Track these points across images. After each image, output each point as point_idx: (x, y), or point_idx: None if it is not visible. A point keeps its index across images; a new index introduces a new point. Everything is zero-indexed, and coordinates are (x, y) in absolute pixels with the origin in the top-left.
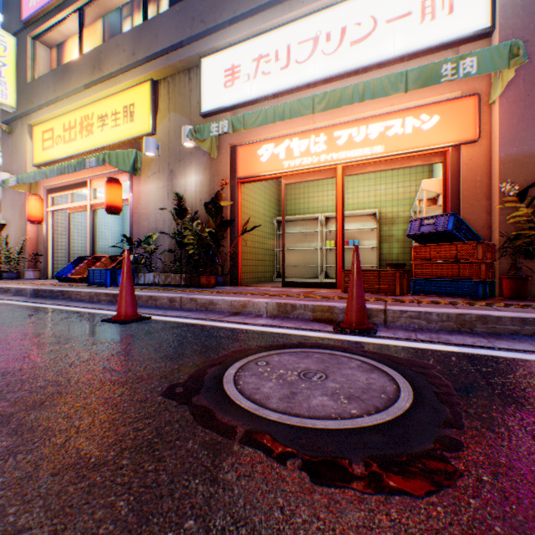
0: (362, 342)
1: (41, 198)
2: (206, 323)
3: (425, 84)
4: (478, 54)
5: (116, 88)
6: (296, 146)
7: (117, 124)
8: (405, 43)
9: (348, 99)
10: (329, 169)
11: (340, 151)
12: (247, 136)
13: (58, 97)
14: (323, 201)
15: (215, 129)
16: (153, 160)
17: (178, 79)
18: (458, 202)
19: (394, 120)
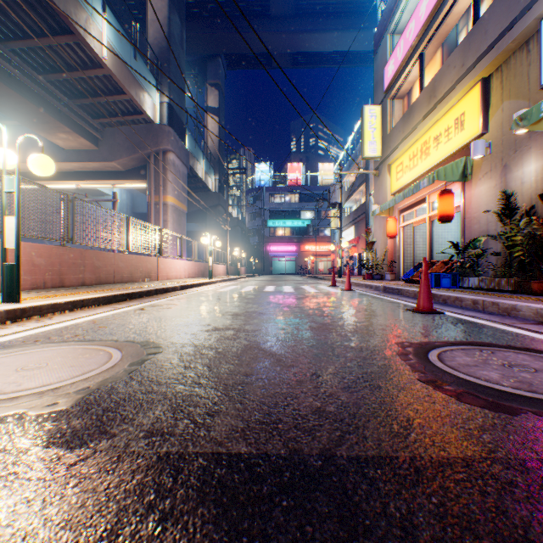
0: None
1: (394, 218)
2: (487, 324)
3: None
4: None
5: (446, 106)
6: None
7: (447, 139)
8: None
9: None
10: None
11: None
12: None
13: (404, 136)
14: None
15: None
16: (482, 161)
17: (511, 61)
18: None
19: None
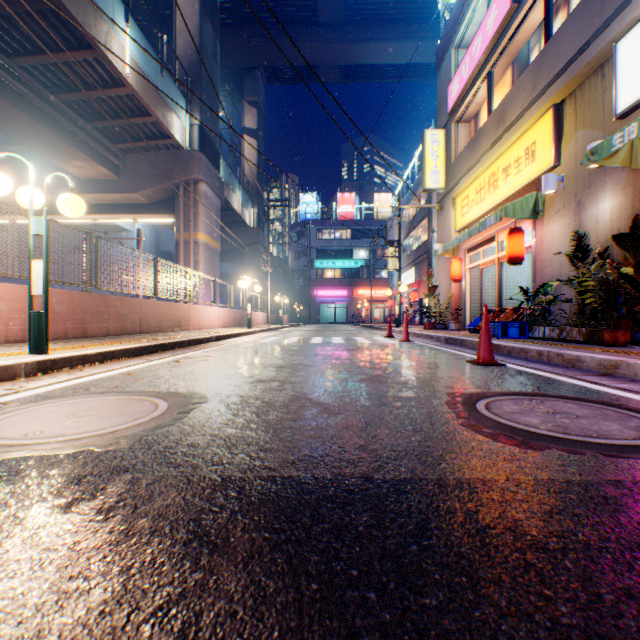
0: None
1: (459, 259)
2: (547, 376)
3: None
4: None
5: (516, 134)
6: None
7: (517, 170)
8: None
9: None
10: None
11: None
12: None
13: (470, 166)
14: None
15: (616, 142)
16: (555, 197)
17: (585, 87)
18: None
19: None
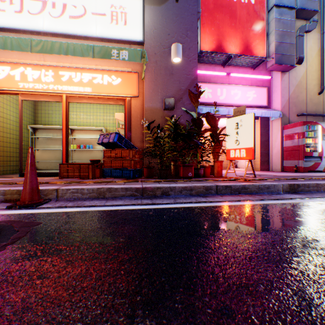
0: (17, 214)
1: None
2: None
3: (104, 57)
4: (129, 50)
5: None
6: (30, 74)
7: None
8: (103, 31)
9: (58, 50)
10: (58, 95)
11: (64, 85)
12: None
13: None
14: (71, 118)
15: None
16: None
17: None
18: (131, 127)
19: (98, 74)
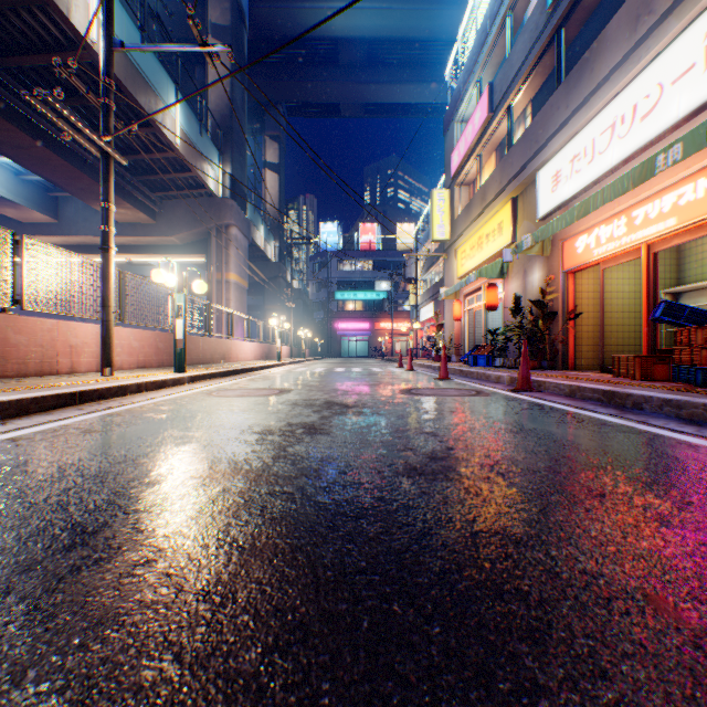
0: (499, 393)
1: (459, 302)
2: (467, 384)
3: (643, 178)
4: (682, 139)
5: (491, 212)
6: (602, 233)
7: (493, 239)
8: (688, 100)
9: (595, 204)
10: (636, 248)
11: (637, 231)
12: (569, 230)
13: (466, 227)
14: None
15: (524, 245)
16: (513, 264)
17: (527, 191)
18: None
19: (686, 186)
